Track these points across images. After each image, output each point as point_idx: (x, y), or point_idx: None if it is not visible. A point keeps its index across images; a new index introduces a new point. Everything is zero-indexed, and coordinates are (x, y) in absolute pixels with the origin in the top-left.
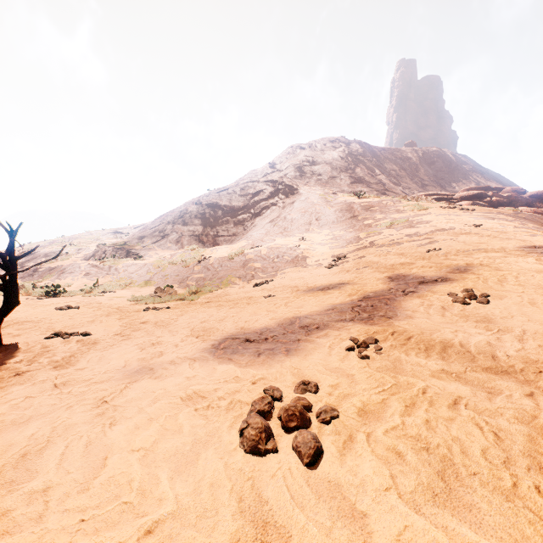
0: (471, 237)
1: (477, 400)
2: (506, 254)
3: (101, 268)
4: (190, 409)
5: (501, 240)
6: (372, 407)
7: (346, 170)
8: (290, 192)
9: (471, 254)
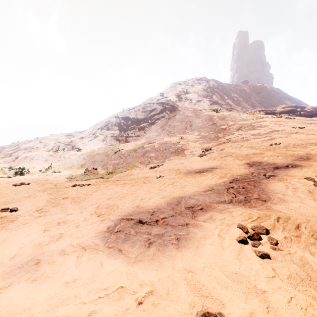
0: (300, 135)
1: None
2: None
3: (55, 156)
4: None
5: None
6: None
7: (207, 96)
8: (173, 109)
9: (305, 146)
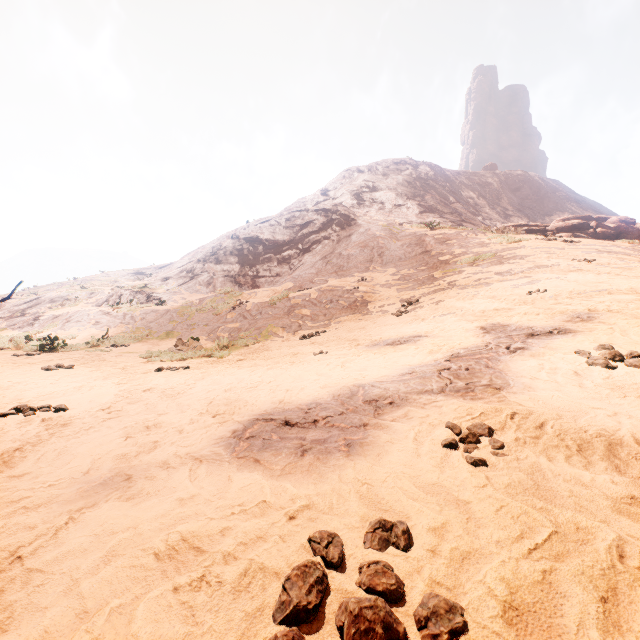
0: (584, 276)
1: None
2: None
3: (114, 316)
4: (164, 588)
5: (626, 278)
6: (529, 596)
7: (414, 197)
8: (346, 222)
9: (590, 296)
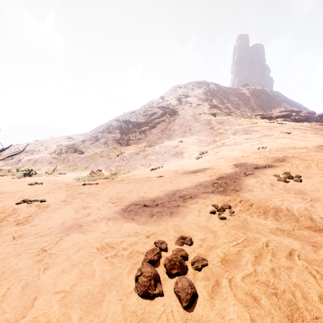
0: (285, 140)
1: (306, 252)
2: (308, 150)
3: (58, 159)
4: (102, 257)
5: (304, 142)
6: (231, 257)
7: (207, 100)
8: (173, 113)
9: (286, 150)
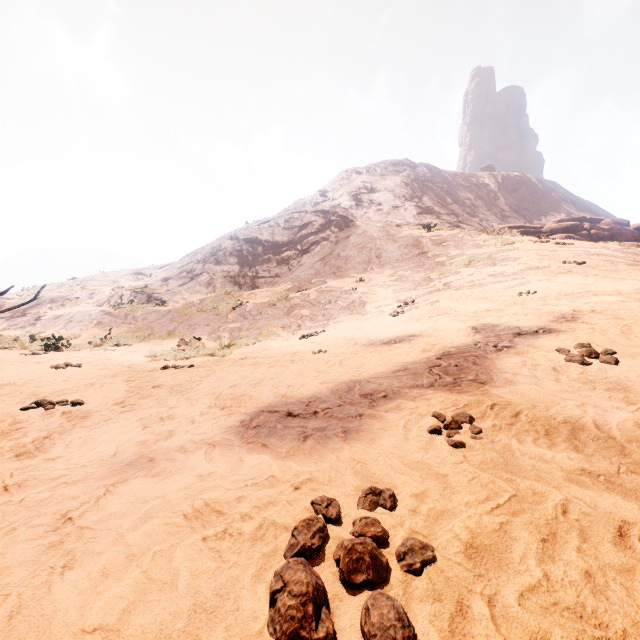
0: (573, 277)
1: None
2: (624, 298)
3: (116, 316)
4: (195, 538)
5: (612, 280)
6: (487, 540)
7: (412, 198)
8: (345, 224)
9: (577, 297)
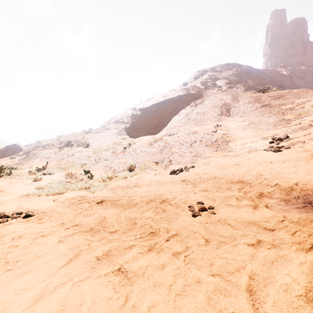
0: None
1: None
2: None
3: (59, 154)
4: None
5: None
6: None
7: (240, 81)
8: (200, 95)
9: None
